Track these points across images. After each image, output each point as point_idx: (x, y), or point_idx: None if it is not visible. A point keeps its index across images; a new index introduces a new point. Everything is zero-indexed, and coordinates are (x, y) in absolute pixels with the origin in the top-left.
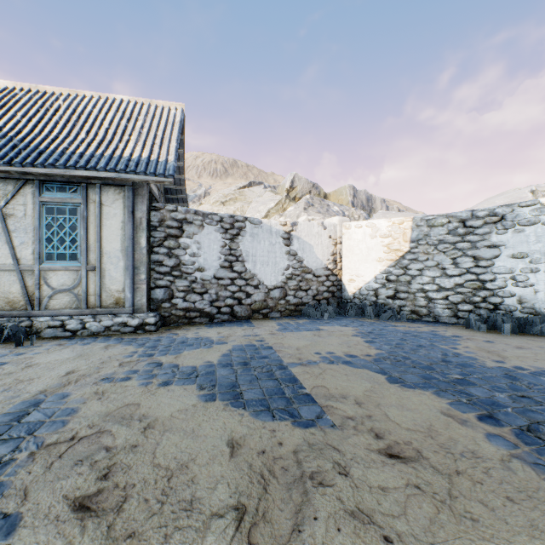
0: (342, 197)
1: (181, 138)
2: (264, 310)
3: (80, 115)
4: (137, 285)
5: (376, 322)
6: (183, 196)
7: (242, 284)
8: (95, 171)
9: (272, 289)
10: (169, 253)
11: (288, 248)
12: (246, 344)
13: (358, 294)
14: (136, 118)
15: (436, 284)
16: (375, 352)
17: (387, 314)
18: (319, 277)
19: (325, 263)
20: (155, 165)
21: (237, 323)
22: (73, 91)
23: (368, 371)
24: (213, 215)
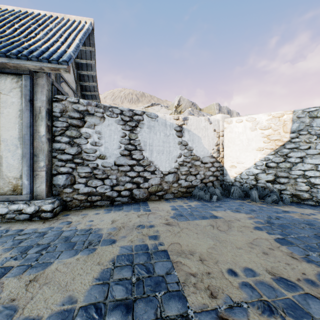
0: (211, 111)
1: (92, 50)
2: (159, 192)
3: None
4: (36, 172)
5: (264, 206)
6: (97, 100)
7: (140, 170)
8: None
9: (166, 174)
10: (71, 142)
11: (180, 139)
12: (137, 245)
13: (238, 178)
14: (47, 24)
15: (319, 171)
16: (315, 273)
17: (272, 198)
18: (206, 163)
19: (211, 152)
20: (50, 53)
21: (134, 205)
22: None
23: None
24: (113, 108)
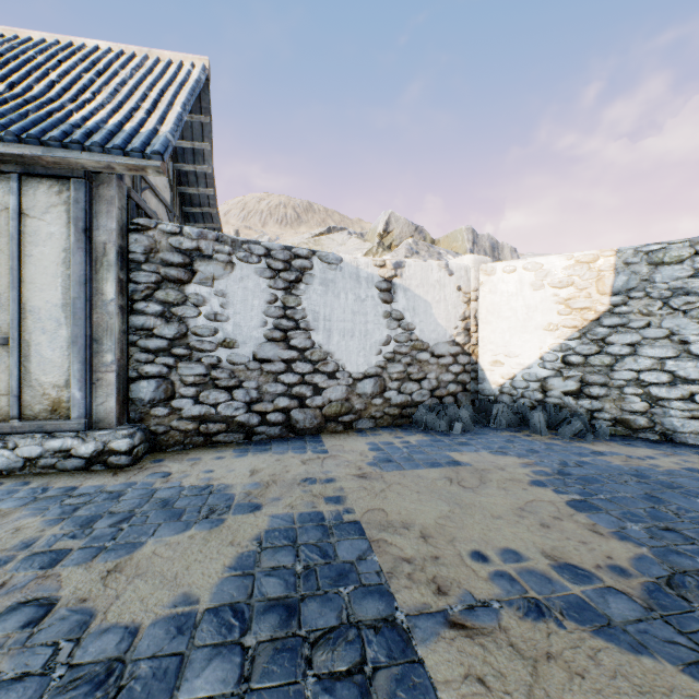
0: (457, 244)
1: (206, 121)
2: (346, 416)
3: (8, 61)
4: (97, 374)
5: (556, 442)
6: (215, 225)
7: (306, 371)
8: (1, 143)
9: (359, 380)
10: (167, 313)
11: (387, 306)
12: (302, 513)
13: (508, 386)
14: (115, 71)
15: (667, 372)
16: (630, 556)
17: (573, 426)
18: (441, 357)
19: (451, 333)
20: (127, 135)
21: (295, 443)
22: (10, 30)
23: (686, 681)
24: (252, 245)
